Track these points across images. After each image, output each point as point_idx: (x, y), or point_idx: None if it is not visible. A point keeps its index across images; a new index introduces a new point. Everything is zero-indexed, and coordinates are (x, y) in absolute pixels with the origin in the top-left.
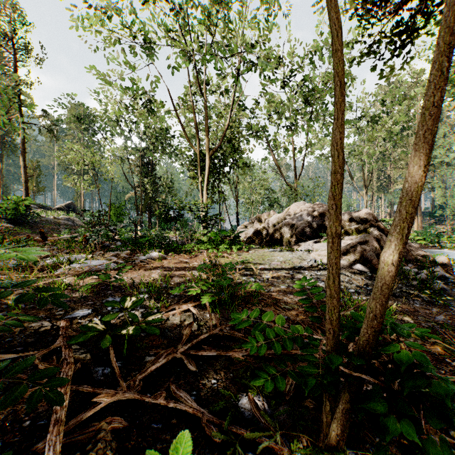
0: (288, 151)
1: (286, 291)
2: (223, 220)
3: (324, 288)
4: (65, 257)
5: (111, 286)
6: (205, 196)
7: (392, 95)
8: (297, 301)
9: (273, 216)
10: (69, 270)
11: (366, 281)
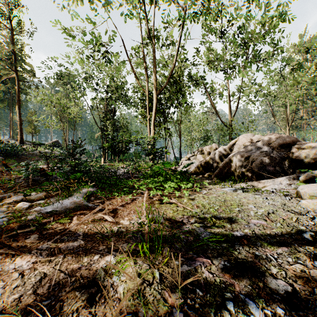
0: (222, 95)
1: None
2: (169, 152)
3: None
4: None
5: None
6: (152, 131)
7: None
8: None
9: (219, 148)
10: None
11: None
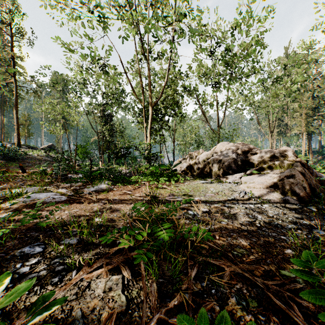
0: (212, 104)
1: (227, 228)
2: (163, 156)
3: (263, 223)
4: (20, 189)
5: (41, 227)
6: (148, 138)
7: (293, 61)
8: (243, 242)
9: (203, 153)
10: (11, 205)
11: (299, 214)
